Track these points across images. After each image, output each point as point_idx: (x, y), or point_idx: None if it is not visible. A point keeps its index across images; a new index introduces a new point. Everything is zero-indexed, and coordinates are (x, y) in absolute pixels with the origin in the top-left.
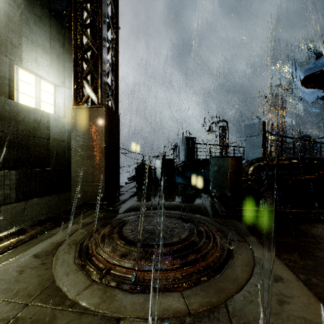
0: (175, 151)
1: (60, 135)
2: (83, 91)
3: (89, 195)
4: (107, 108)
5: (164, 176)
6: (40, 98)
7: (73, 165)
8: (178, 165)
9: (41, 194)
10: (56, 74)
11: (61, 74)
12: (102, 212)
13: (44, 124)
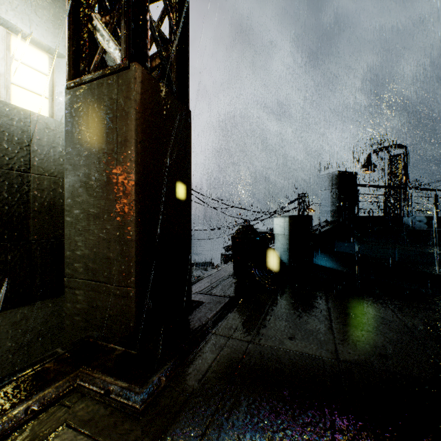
0: (301, 204)
1: (61, 165)
2: (103, 55)
3: (101, 318)
4: (146, 72)
5: (291, 253)
6: (7, 78)
7: (68, 235)
8: (321, 230)
9: (0, 305)
10: (51, 24)
11: (64, 29)
12: (82, 436)
13: (11, 135)
